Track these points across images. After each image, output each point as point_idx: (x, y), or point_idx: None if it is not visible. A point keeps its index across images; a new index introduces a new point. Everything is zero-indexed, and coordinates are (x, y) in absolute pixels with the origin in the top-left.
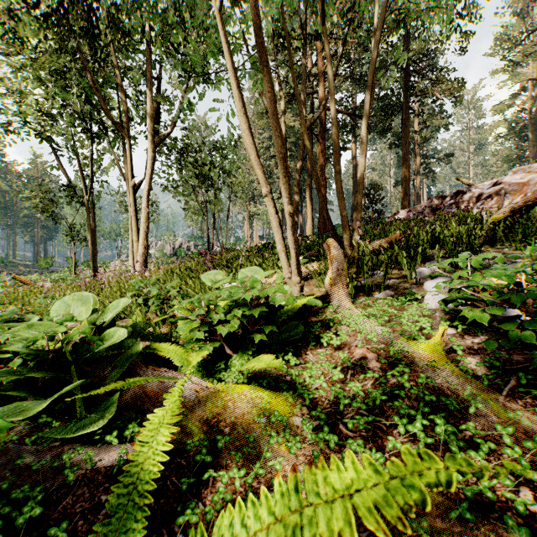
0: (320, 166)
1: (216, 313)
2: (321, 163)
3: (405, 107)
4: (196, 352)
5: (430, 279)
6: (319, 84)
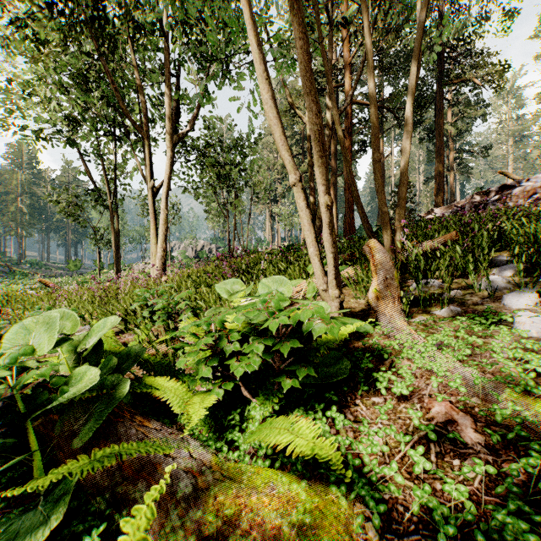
0: None
1: (229, 340)
2: None
3: (439, 97)
4: (201, 397)
5: (523, 294)
6: (345, 76)
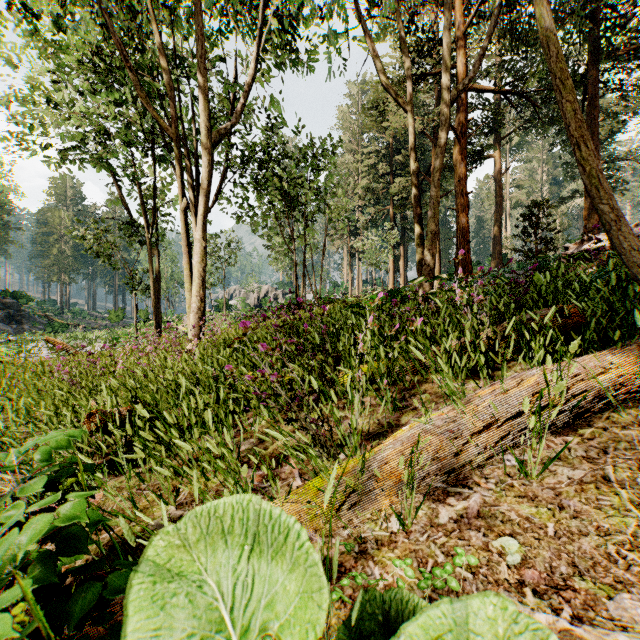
0: (459, 175)
1: None
2: (460, 170)
3: (592, 79)
4: None
5: None
6: (457, 52)
